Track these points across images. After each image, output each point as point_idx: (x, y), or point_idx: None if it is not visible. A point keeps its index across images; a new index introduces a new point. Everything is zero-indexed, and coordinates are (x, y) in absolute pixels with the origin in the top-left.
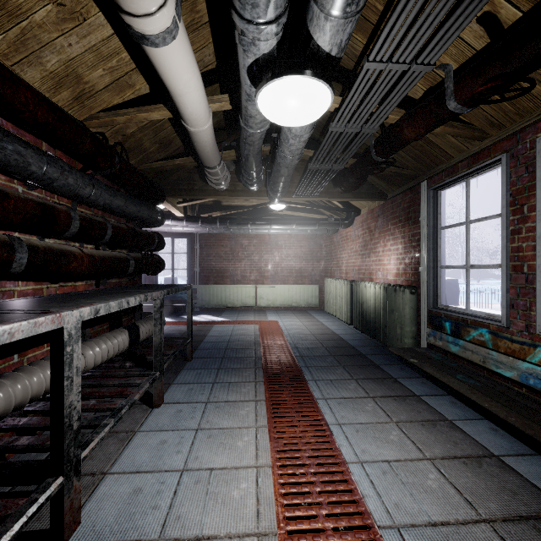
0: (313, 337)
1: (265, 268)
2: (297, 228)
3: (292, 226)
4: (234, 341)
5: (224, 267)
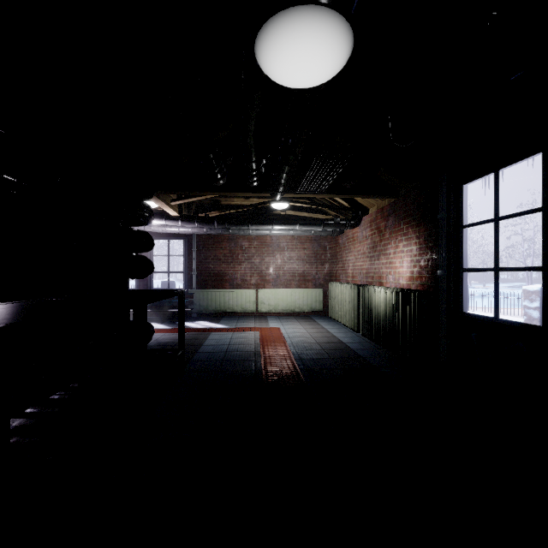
0: (318, 346)
1: (267, 271)
2: (301, 229)
3: (295, 227)
4: (232, 352)
5: (223, 270)
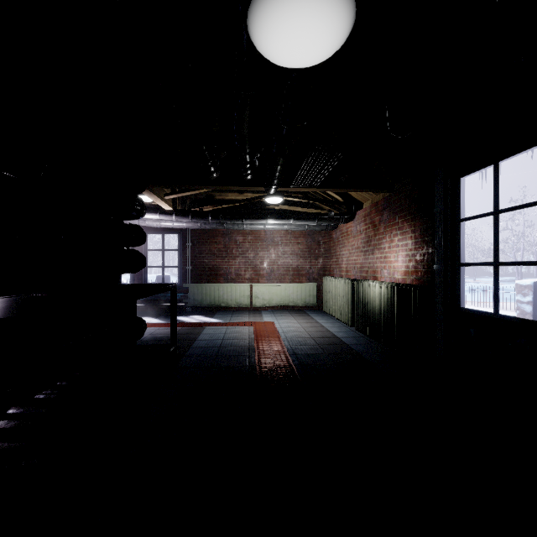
0: (312, 341)
1: (261, 266)
2: (295, 223)
3: (289, 221)
4: (226, 347)
5: (217, 265)
